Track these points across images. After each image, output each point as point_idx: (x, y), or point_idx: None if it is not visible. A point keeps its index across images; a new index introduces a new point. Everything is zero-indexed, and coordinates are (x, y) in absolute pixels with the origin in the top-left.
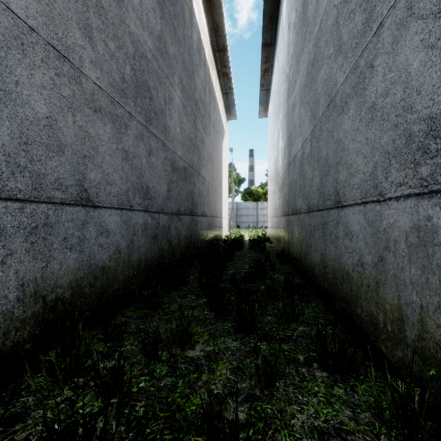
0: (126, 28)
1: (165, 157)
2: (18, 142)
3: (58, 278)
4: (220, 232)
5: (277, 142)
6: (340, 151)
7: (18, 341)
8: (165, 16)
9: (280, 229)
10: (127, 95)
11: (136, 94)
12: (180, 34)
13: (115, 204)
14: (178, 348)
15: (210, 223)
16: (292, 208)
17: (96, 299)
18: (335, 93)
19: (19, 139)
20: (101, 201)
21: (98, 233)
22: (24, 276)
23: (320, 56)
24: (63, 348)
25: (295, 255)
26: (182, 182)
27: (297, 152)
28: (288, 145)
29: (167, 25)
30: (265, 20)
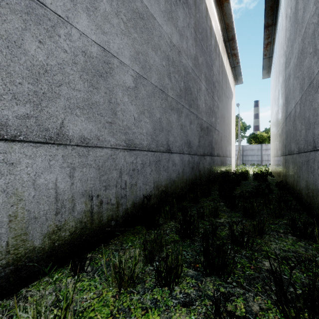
0: (181, 64)
1: (197, 123)
2: (153, 130)
3: (162, 182)
4: (230, 167)
5: (277, 99)
6: (315, 116)
7: (153, 203)
8: (197, 43)
9: (279, 165)
10: (182, 97)
11: (185, 94)
12: (205, 47)
13: (177, 151)
14: (212, 218)
15: (222, 161)
16: (288, 150)
17: (172, 194)
18: (313, 78)
19: (153, 129)
20: (173, 150)
21: (172, 165)
22: (154, 179)
23: (305, 50)
24: (170, 206)
25: (290, 184)
26: (205, 136)
27: (291, 110)
28: (285, 103)
29: (198, 47)
30: (266, 10)
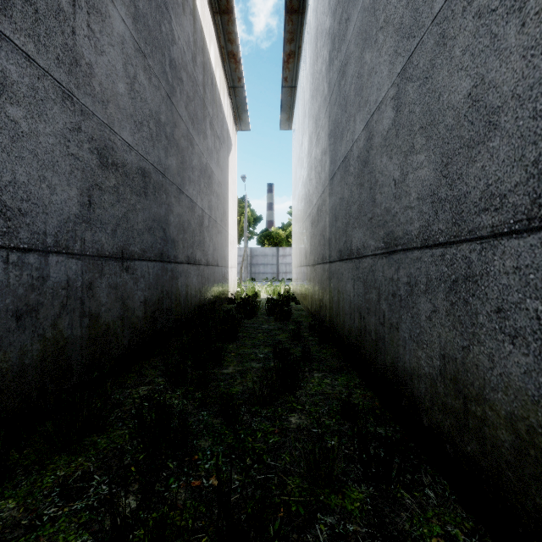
0: None
1: (74, 126)
2: None
3: None
4: (225, 288)
5: (307, 154)
6: None
7: None
8: None
9: (313, 284)
10: None
11: None
12: None
13: None
14: None
15: (205, 275)
16: (339, 249)
17: None
18: None
19: None
20: None
21: None
22: None
23: None
24: None
25: (348, 334)
26: (134, 195)
27: (352, 145)
28: (330, 145)
29: None
30: None
